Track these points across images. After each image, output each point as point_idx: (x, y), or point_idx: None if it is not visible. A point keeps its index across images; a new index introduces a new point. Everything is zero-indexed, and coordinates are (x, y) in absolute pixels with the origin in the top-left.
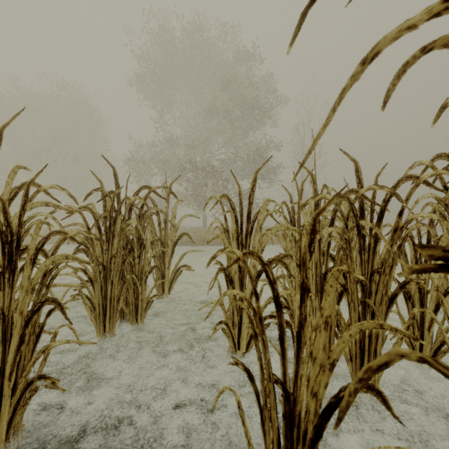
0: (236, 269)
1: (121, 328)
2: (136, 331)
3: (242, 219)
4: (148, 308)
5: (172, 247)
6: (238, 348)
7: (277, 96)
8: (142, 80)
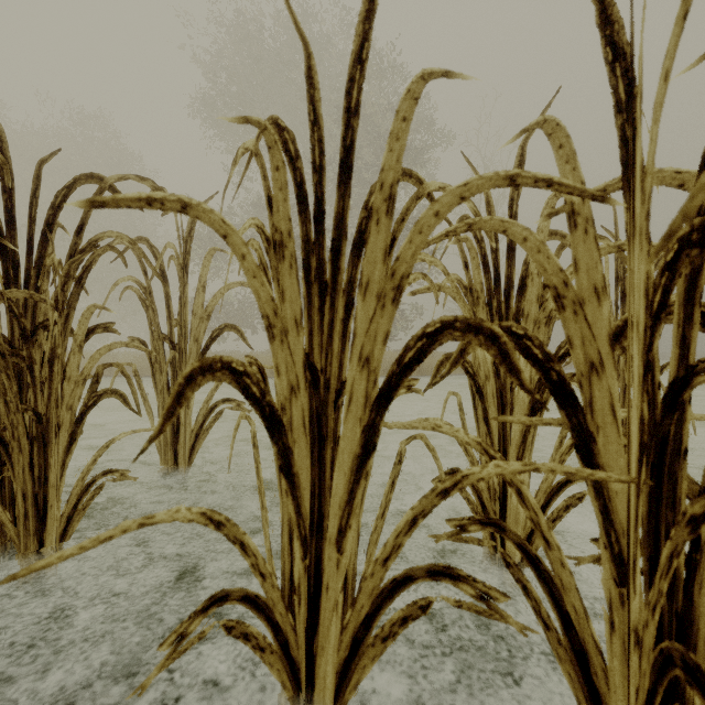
0: (300, 374)
1: (3, 566)
2: (39, 576)
3: (323, 185)
4: (83, 507)
5: (199, 356)
6: (310, 678)
7: (435, 132)
8: (208, 103)
